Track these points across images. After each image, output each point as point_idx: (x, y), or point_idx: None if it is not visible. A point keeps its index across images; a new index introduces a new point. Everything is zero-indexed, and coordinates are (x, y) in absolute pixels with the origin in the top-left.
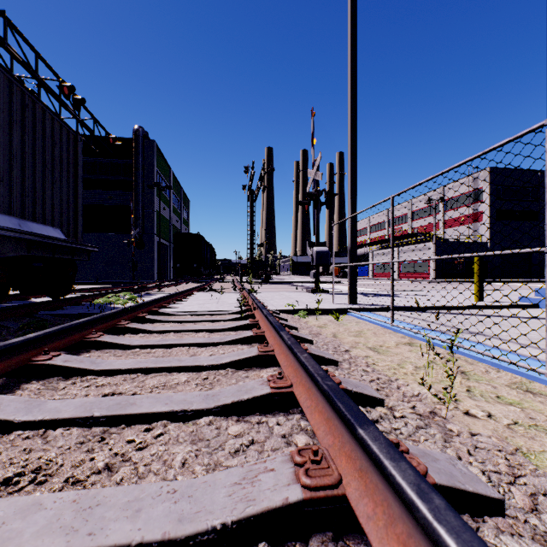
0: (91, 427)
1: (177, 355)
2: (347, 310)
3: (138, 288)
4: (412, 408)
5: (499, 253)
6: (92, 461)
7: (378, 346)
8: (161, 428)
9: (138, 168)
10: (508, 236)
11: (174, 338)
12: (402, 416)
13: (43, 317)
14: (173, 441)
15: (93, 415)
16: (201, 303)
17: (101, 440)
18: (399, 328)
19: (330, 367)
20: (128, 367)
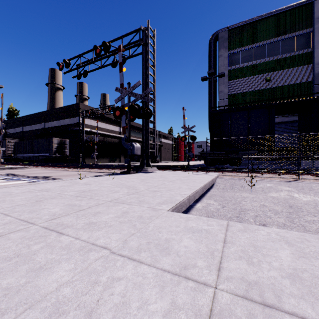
0: None
1: None
2: None
3: (75, 164)
4: None
5: None
6: None
7: None
8: None
9: None
10: None
11: None
12: None
13: None
14: None
15: None
16: None
17: None
18: None
19: None
20: None
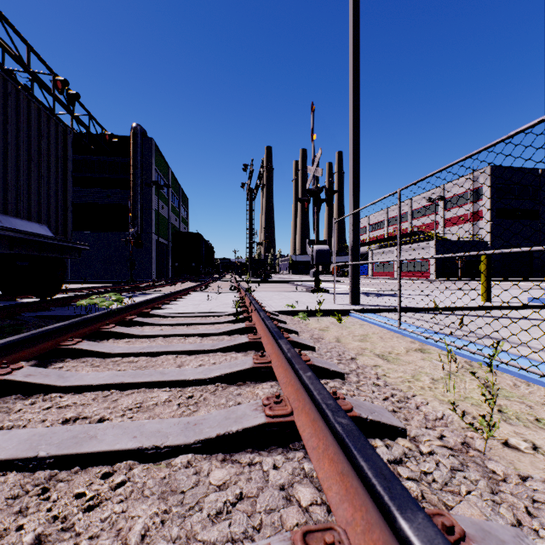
0: (34, 471)
1: (162, 366)
2: (349, 311)
3: (133, 287)
4: (440, 439)
5: (528, 249)
6: (18, 533)
7: (386, 353)
8: (125, 473)
9: (136, 167)
10: (539, 230)
11: (162, 343)
12: (430, 452)
13: (26, 319)
14: (135, 495)
15: (37, 455)
16: (196, 304)
17: (41, 493)
18: (407, 332)
19: (336, 380)
20: (101, 382)
